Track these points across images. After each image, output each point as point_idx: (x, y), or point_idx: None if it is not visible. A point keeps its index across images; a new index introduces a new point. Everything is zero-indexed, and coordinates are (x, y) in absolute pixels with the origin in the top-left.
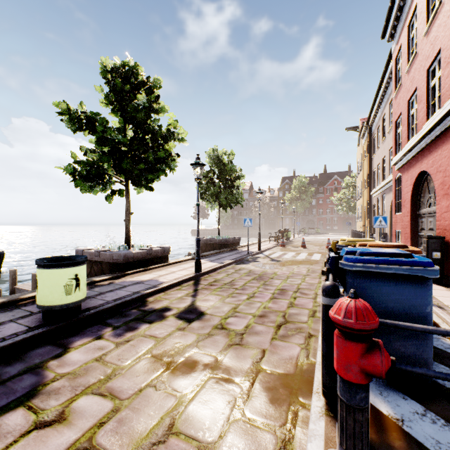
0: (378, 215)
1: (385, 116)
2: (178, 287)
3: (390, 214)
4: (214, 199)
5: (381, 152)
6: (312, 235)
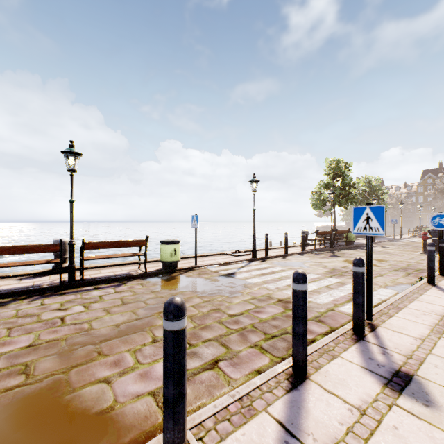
0: None
1: None
2: None
3: None
4: None
5: None
6: None
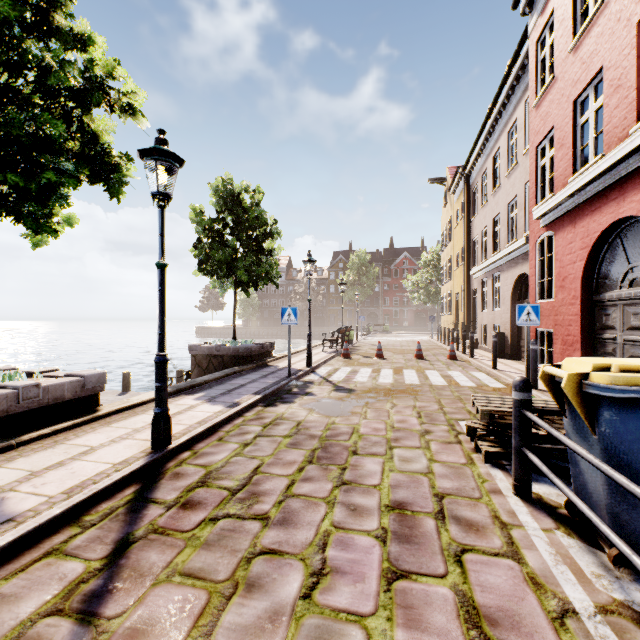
0: (483, 305)
1: (500, 152)
2: (62, 533)
3: (511, 302)
4: (224, 271)
5: (491, 209)
6: (380, 336)
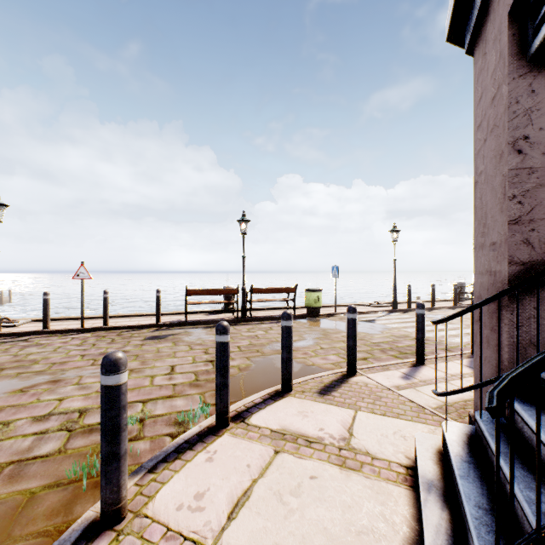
0: None
1: None
2: None
3: None
4: None
5: None
6: None
